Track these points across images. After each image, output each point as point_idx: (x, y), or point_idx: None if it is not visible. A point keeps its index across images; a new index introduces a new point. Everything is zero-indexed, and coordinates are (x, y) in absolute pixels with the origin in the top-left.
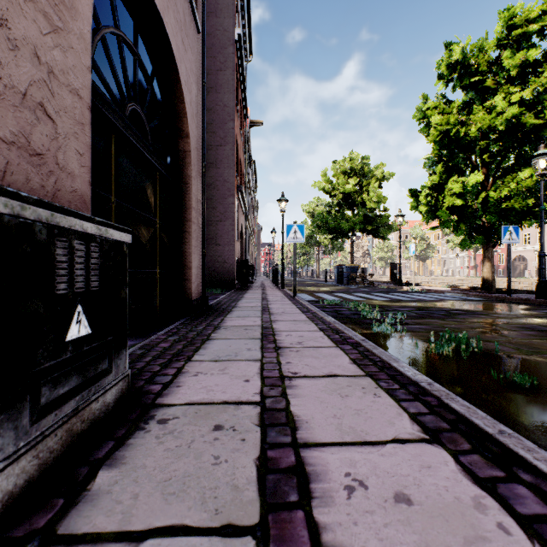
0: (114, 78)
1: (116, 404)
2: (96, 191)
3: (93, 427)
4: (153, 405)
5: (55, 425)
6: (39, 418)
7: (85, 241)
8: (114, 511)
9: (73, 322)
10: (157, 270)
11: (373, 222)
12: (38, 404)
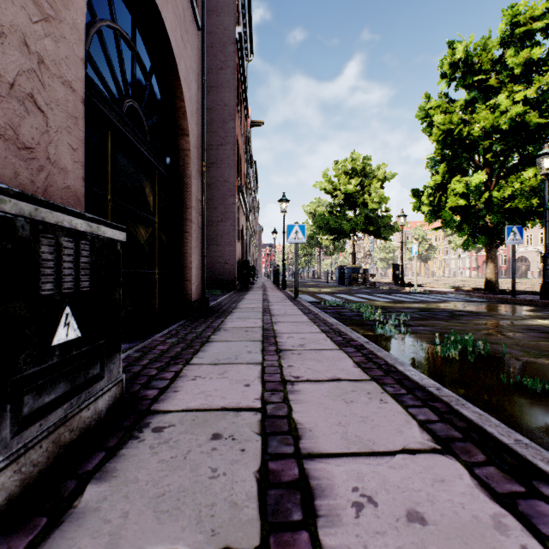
0: (111, 73)
1: (109, 411)
2: (91, 189)
3: (83, 437)
4: (148, 412)
5: (40, 436)
6: (21, 429)
7: (74, 238)
8: (102, 532)
9: (60, 325)
10: (156, 271)
11: (375, 223)
12: (20, 414)
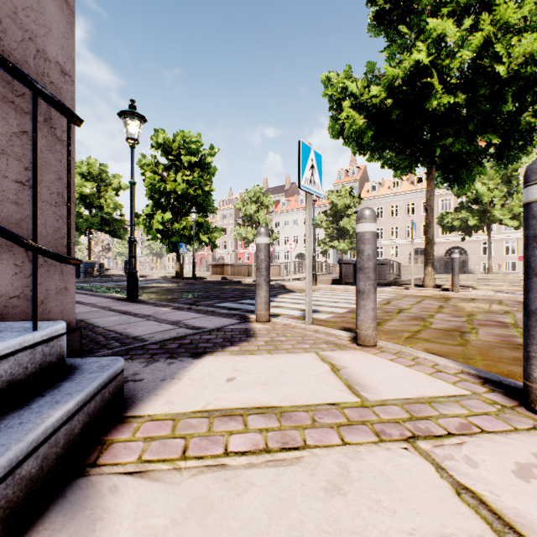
0: None
1: None
2: None
3: None
4: None
5: None
6: None
7: None
8: None
9: None
10: None
11: (111, 224)
12: None
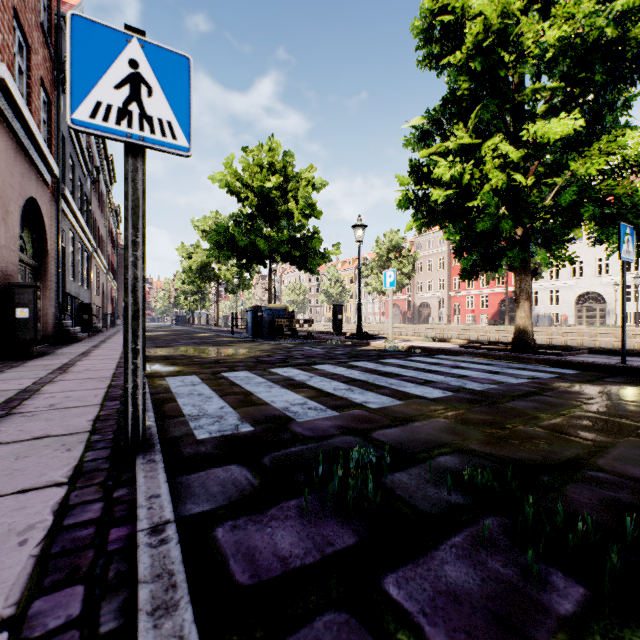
0: None
1: None
2: None
3: None
4: None
5: None
6: None
7: None
8: None
9: None
10: None
11: (303, 246)
12: None
